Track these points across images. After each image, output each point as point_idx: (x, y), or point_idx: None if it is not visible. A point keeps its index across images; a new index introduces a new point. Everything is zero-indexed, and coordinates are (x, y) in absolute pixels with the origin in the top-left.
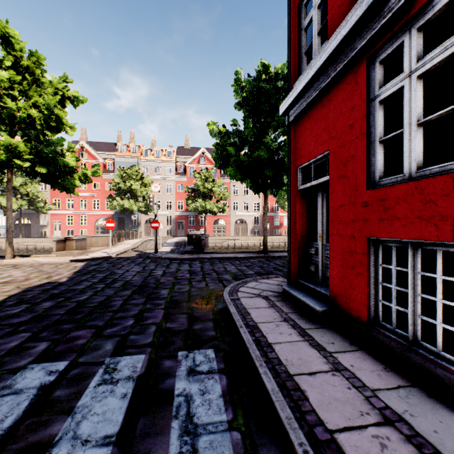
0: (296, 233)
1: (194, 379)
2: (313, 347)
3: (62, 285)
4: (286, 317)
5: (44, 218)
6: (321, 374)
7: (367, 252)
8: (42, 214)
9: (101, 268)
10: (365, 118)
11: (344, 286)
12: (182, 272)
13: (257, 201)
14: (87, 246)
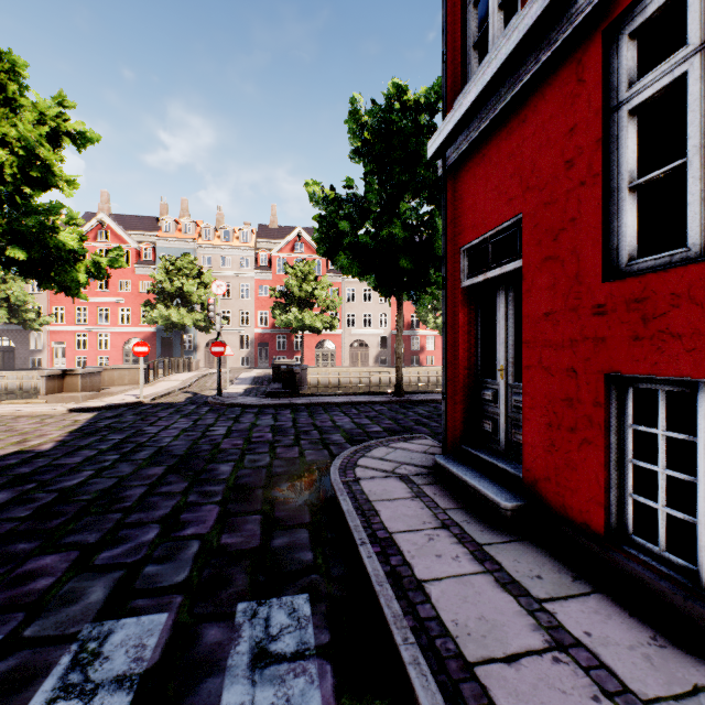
0: (457, 363)
1: (265, 676)
2: (503, 589)
3: (40, 457)
4: (444, 519)
5: (38, 337)
6: (531, 659)
7: (604, 402)
8: (33, 332)
9: (120, 423)
10: (600, 144)
11: (554, 464)
12: (261, 429)
13: (385, 311)
14: (104, 384)
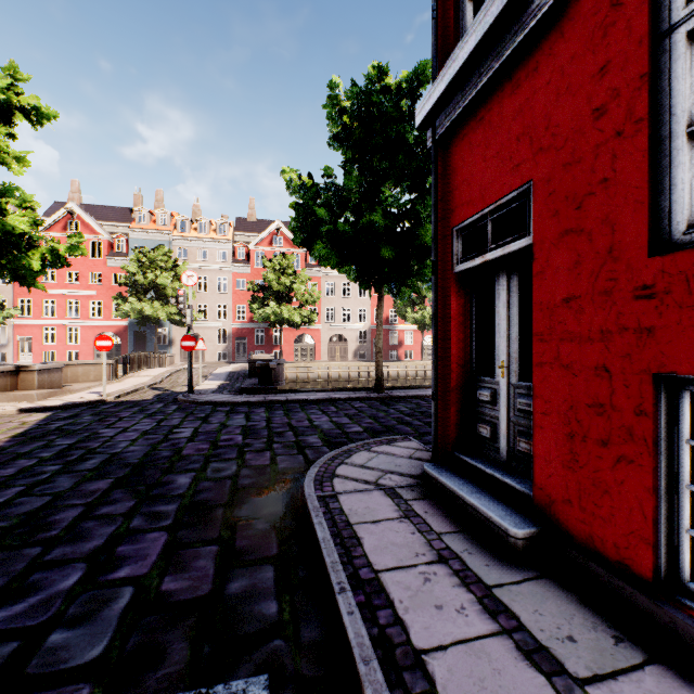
0: (449, 359)
1: None
2: (530, 663)
3: None
4: (441, 548)
5: (3, 331)
6: None
7: (652, 410)
8: None
9: (73, 425)
10: (646, 80)
11: (577, 484)
12: (230, 430)
13: (364, 306)
14: (67, 381)
